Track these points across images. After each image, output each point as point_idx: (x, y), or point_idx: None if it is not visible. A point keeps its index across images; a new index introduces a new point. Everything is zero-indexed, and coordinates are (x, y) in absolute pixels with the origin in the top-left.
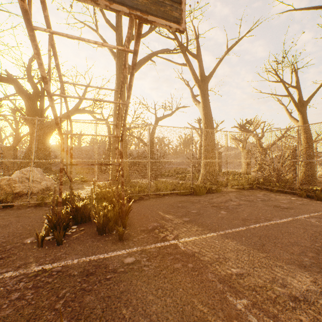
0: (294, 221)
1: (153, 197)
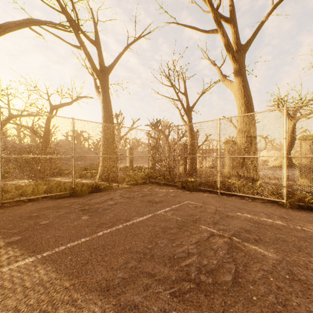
0: (152, 217)
1: (5, 207)
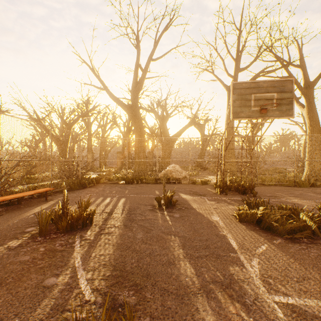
0: None
1: (260, 186)
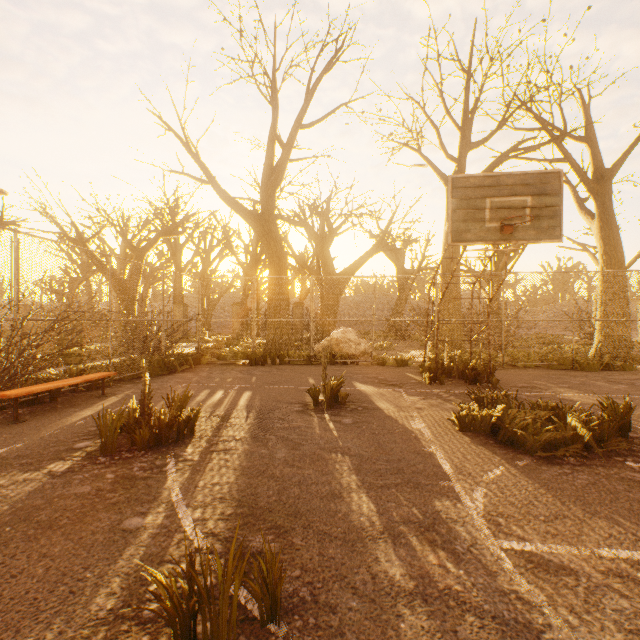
0: None
1: (509, 368)
